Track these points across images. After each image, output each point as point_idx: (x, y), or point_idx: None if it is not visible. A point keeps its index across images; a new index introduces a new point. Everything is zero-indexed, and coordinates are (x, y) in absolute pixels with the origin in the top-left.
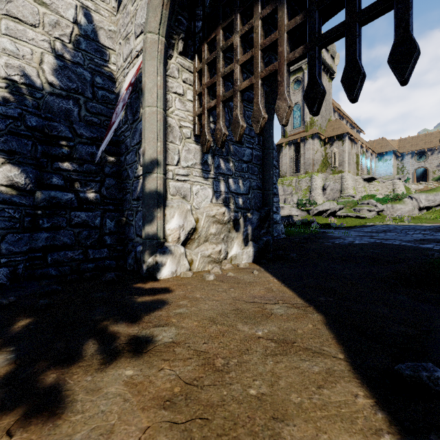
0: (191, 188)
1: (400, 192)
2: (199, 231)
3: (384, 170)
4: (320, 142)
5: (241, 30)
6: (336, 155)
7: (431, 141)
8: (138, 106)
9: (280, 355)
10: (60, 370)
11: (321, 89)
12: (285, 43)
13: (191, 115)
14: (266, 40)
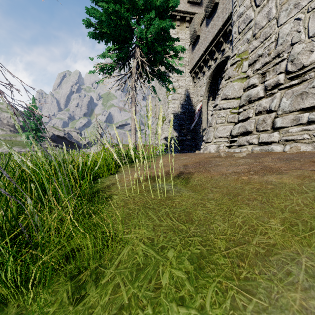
0: None
1: None
2: None
3: None
4: None
5: None
6: None
7: None
8: (200, 114)
9: None
10: None
11: None
12: None
13: None
14: None
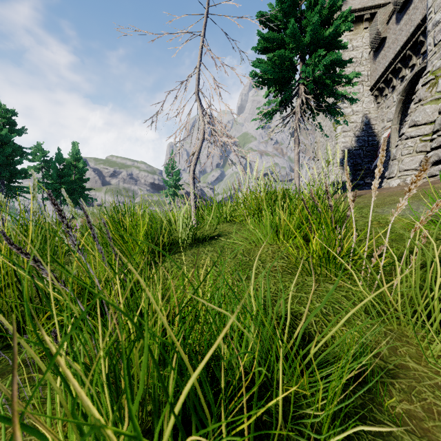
0: None
1: None
2: None
3: None
4: None
5: None
6: None
7: None
8: (388, 147)
9: None
10: None
11: None
12: None
13: None
14: None
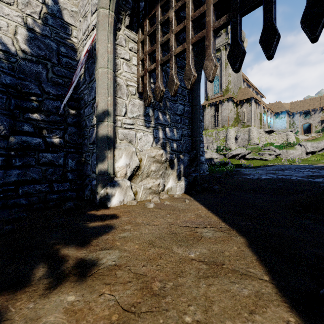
0: (136, 134)
1: (292, 141)
2: (142, 168)
3: (280, 125)
4: (233, 104)
5: (176, 6)
6: (245, 113)
7: (314, 104)
8: (93, 69)
9: (211, 278)
10: (6, 297)
11: (242, 49)
12: (212, 14)
13: (136, 76)
14: (196, 12)
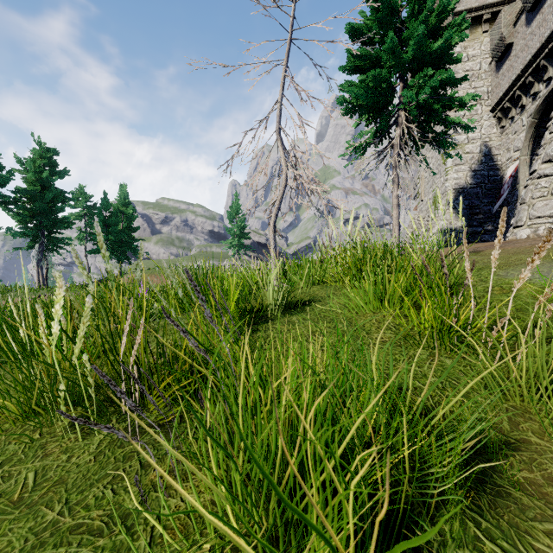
0: None
1: None
2: None
3: None
4: None
5: None
6: None
7: None
8: (515, 184)
9: None
10: None
11: None
12: None
13: None
14: None
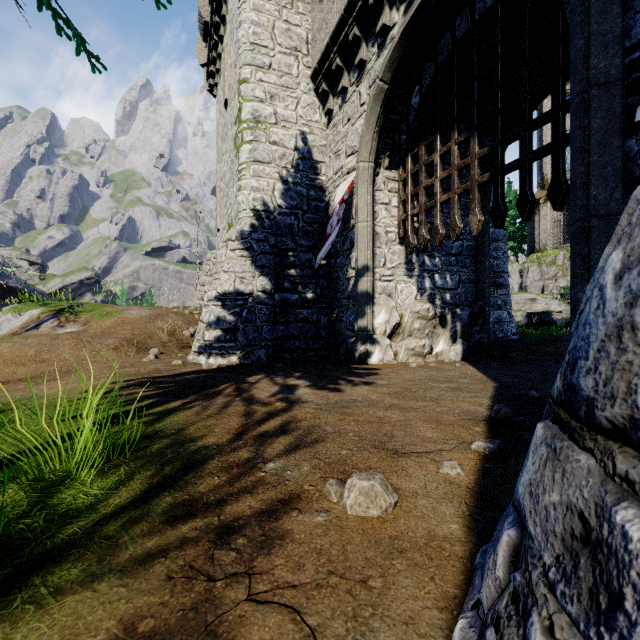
0: (396, 286)
1: None
2: (403, 326)
3: None
4: None
5: (440, 150)
6: None
7: None
8: (349, 217)
9: (450, 391)
10: (334, 385)
11: (502, 210)
12: (476, 168)
13: (396, 219)
14: (461, 163)
